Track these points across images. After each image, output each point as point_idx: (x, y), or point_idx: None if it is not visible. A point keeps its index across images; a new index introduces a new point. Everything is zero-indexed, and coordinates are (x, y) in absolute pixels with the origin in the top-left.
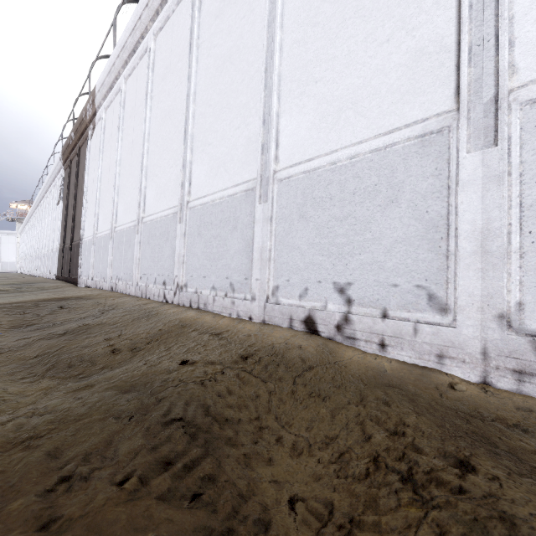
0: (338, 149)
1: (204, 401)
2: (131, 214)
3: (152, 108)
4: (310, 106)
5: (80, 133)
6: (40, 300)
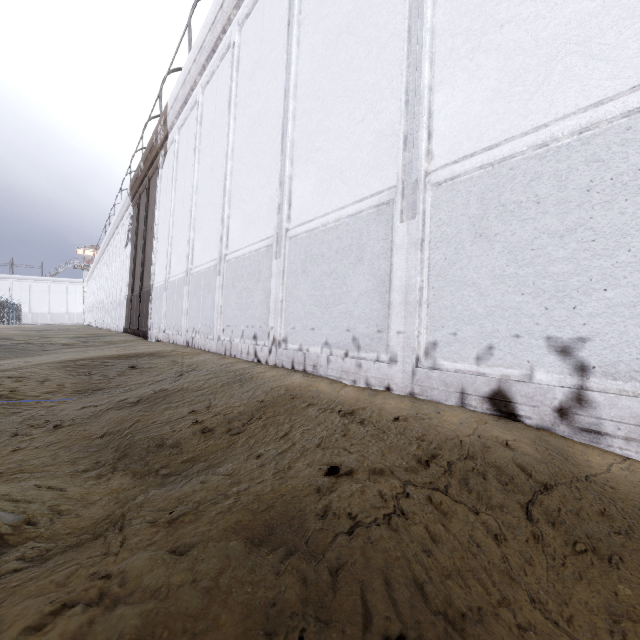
0: (550, 122)
1: (410, 570)
2: (210, 252)
3: (237, 117)
4: (490, 66)
5: (150, 162)
6: (108, 356)
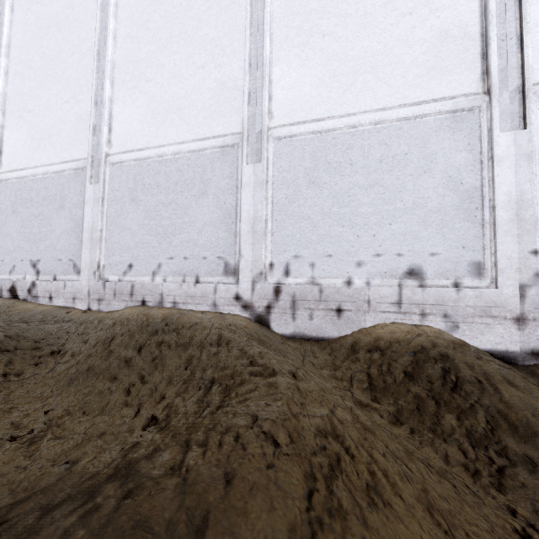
0: (39, 166)
1: None
2: None
3: None
4: (25, 129)
5: None
6: None
